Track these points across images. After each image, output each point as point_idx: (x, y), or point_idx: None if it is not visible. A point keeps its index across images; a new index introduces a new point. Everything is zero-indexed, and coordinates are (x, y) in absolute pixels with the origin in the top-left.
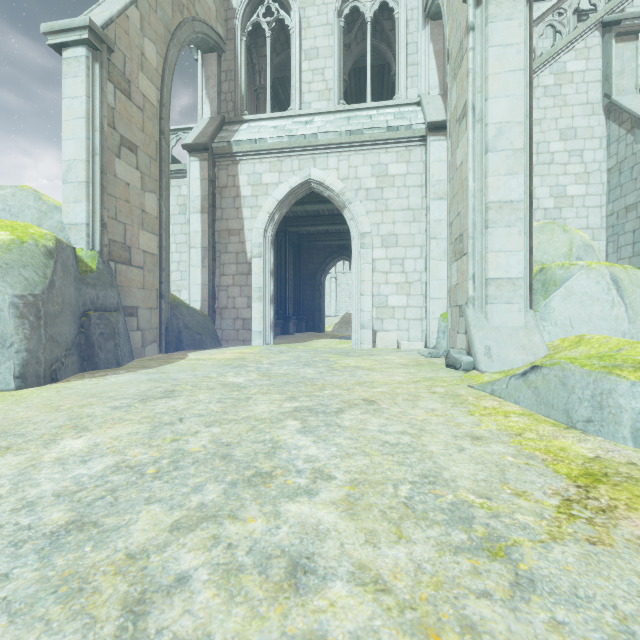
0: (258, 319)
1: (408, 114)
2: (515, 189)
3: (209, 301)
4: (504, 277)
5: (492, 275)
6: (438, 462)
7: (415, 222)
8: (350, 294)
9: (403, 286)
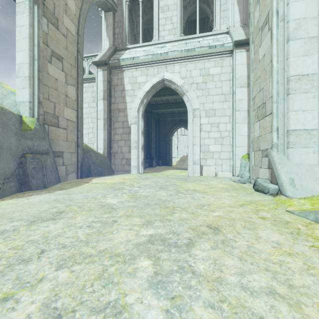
0: (134, 159)
1: (221, 38)
2: (310, 65)
3: (107, 149)
4: (302, 129)
5: (293, 127)
6: None
7: (226, 101)
8: (185, 146)
9: (218, 139)
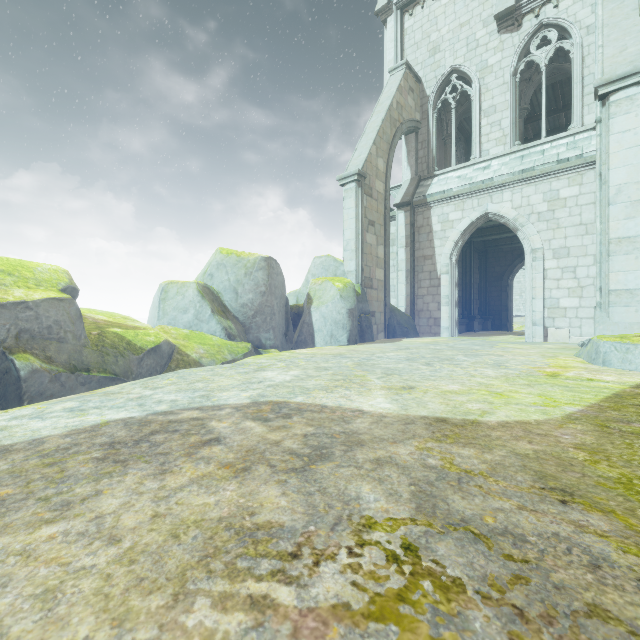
0: (445, 318)
1: (581, 142)
2: (632, 228)
3: (411, 306)
4: (622, 289)
5: (612, 288)
6: (508, 362)
7: (587, 235)
8: None
9: (575, 290)
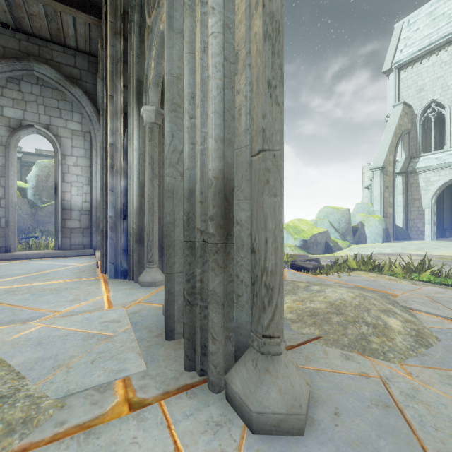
0: (428, 231)
1: None
2: None
3: (406, 224)
4: None
5: None
6: None
7: None
8: None
9: None
